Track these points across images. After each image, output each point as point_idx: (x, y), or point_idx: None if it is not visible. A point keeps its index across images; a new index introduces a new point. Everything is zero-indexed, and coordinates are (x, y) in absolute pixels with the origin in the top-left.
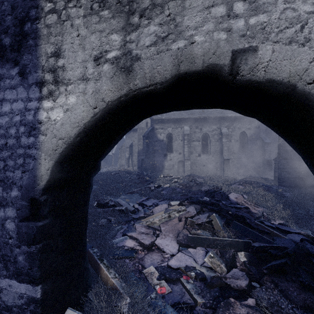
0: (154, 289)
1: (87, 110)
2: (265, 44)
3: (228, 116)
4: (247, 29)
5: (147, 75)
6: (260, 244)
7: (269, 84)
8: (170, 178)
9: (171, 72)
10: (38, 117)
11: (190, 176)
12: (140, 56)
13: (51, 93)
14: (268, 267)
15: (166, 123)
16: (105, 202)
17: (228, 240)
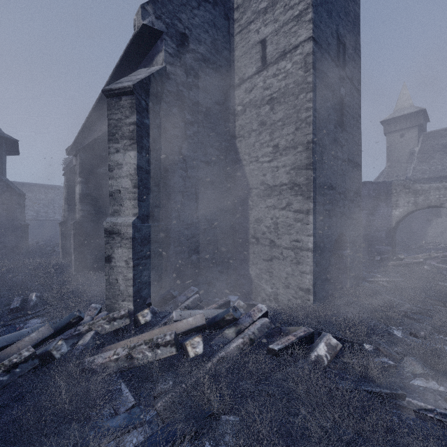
0: None
1: (405, 212)
2: (446, 203)
3: None
4: (443, 200)
5: (420, 206)
6: None
7: None
8: (435, 244)
9: (426, 206)
10: (391, 213)
11: None
12: (419, 203)
13: (394, 209)
14: None
15: None
16: None
17: None
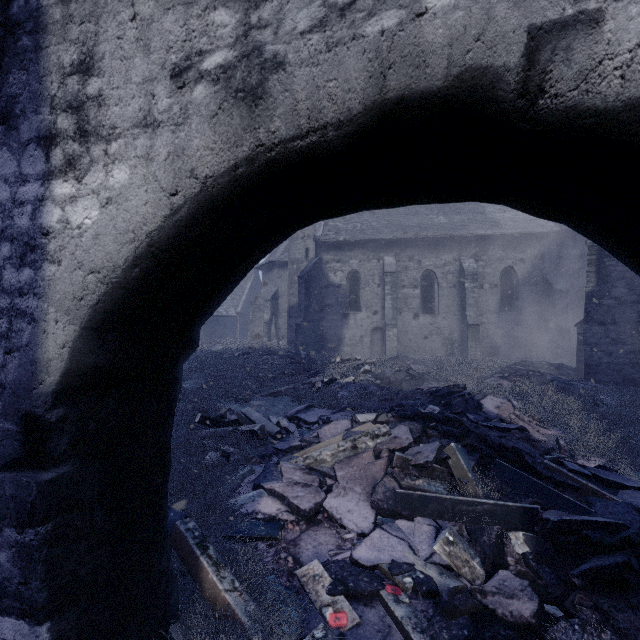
0: (321, 616)
1: (154, 199)
2: (625, 3)
3: (478, 233)
4: None
5: (301, 105)
6: (561, 516)
7: (633, 113)
8: (355, 364)
9: (363, 95)
10: (42, 221)
11: (396, 361)
12: (284, 57)
13: (71, 163)
14: (585, 571)
15: (347, 251)
16: (219, 415)
17: (487, 504)
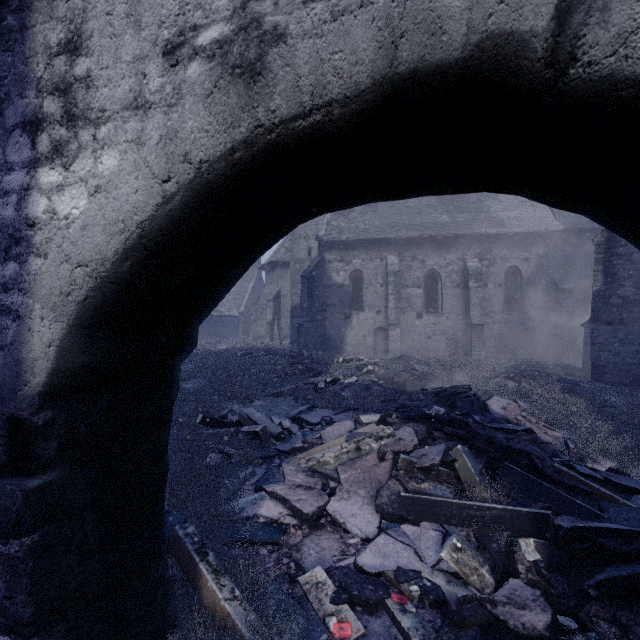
0: (324, 626)
1: (145, 186)
2: None
3: (482, 232)
4: None
5: (304, 81)
6: (573, 522)
7: None
8: (358, 364)
9: (372, 68)
10: (27, 212)
11: (400, 361)
12: (285, 29)
13: (58, 149)
14: (601, 582)
15: (350, 250)
16: (221, 416)
17: (496, 509)
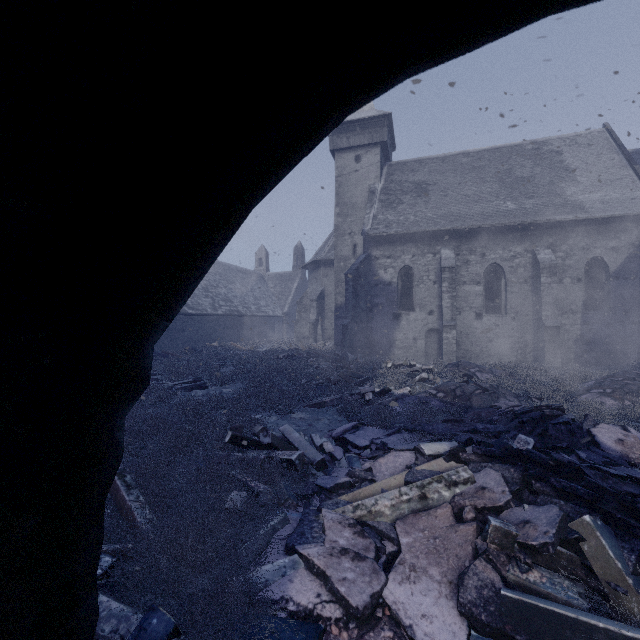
0: None
1: None
2: None
3: (556, 219)
4: None
5: None
6: None
7: None
8: (409, 370)
9: None
10: None
11: (458, 367)
12: None
13: None
14: None
15: (398, 245)
16: (253, 433)
17: None
